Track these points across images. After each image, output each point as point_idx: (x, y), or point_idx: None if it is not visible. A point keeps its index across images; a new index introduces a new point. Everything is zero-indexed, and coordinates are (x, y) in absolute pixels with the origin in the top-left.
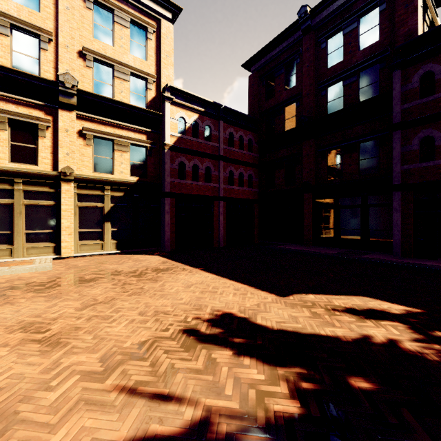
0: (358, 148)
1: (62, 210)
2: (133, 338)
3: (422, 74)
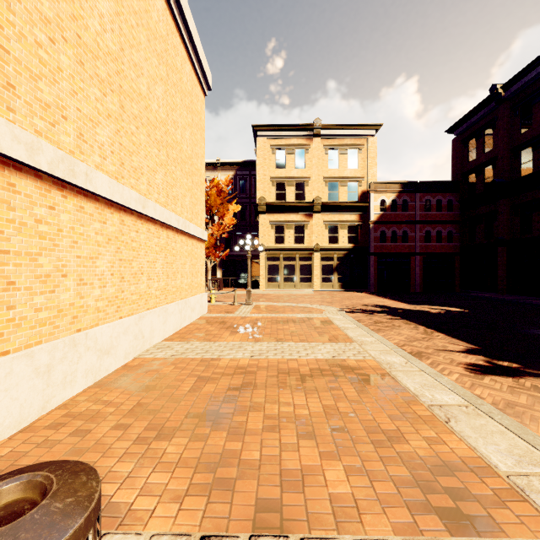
0: None
1: (314, 266)
2: (349, 304)
3: None
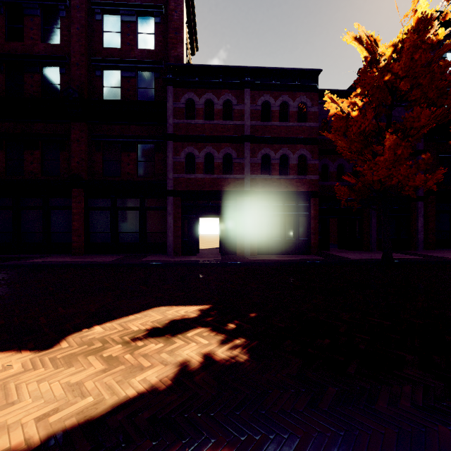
0: (137, 148)
1: None
2: None
3: (187, 99)
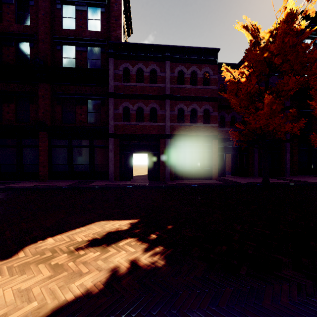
0: (87, 103)
1: None
2: None
3: (124, 68)
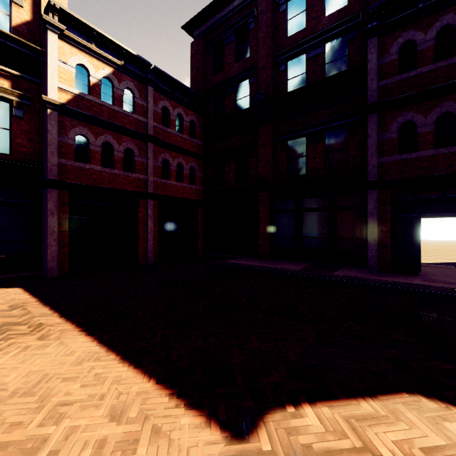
0: (324, 137)
1: None
2: None
3: (402, 44)
